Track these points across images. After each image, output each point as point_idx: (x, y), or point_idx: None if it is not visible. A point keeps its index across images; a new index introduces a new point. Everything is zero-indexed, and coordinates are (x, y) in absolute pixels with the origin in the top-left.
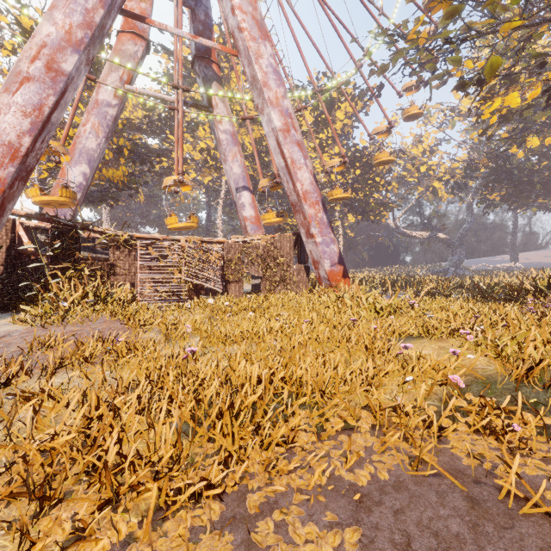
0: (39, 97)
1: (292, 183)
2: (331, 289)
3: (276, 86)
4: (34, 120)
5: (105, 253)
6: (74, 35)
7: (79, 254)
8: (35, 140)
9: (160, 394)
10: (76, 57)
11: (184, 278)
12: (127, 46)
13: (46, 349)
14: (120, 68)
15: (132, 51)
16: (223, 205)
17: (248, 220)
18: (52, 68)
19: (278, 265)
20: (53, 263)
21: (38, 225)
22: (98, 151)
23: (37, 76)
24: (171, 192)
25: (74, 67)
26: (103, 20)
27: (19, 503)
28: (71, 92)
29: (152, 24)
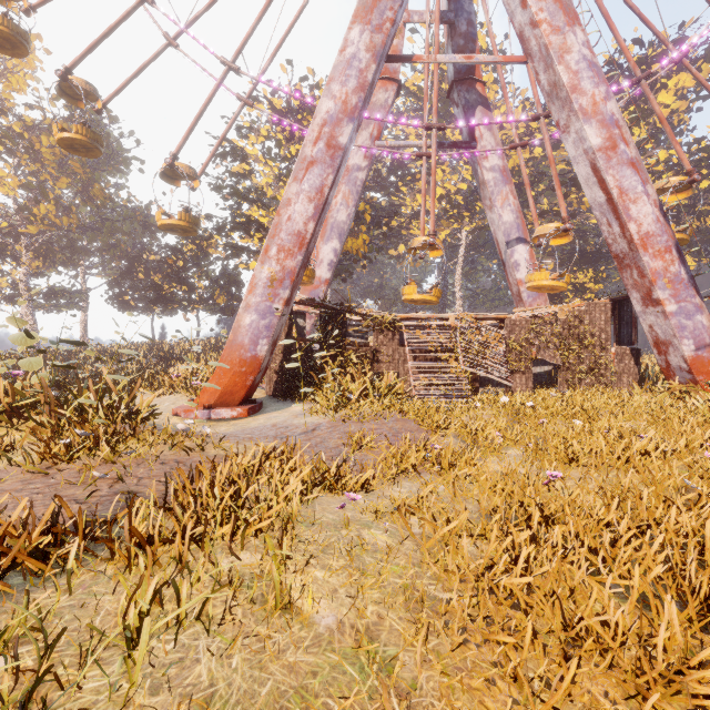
0: (320, 179)
1: (618, 225)
2: (700, 388)
3: (593, 86)
4: (317, 203)
5: (356, 336)
6: (349, 103)
7: (344, 340)
8: (316, 225)
9: (537, 531)
10: (350, 126)
11: (464, 368)
12: (378, 95)
13: (362, 449)
14: (371, 123)
15: (382, 100)
16: (462, 264)
17: (523, 284)
18: (331, 145)
19: (585, 348)
20: (322, 350)
21: (298, 310)
22: (348, 223)
23: (319, 157)
24: (397, 255)
25: (349, 138)
26: (374, 76)
27: (521, 652)
28: (343, 166)
29: (420, 60)
